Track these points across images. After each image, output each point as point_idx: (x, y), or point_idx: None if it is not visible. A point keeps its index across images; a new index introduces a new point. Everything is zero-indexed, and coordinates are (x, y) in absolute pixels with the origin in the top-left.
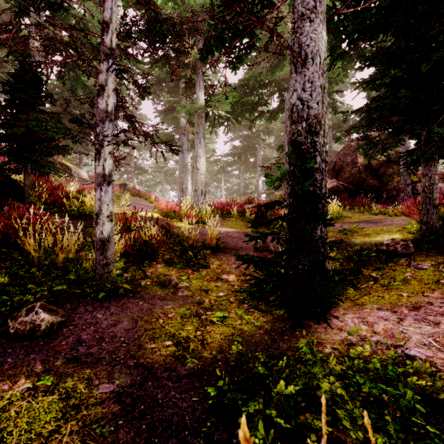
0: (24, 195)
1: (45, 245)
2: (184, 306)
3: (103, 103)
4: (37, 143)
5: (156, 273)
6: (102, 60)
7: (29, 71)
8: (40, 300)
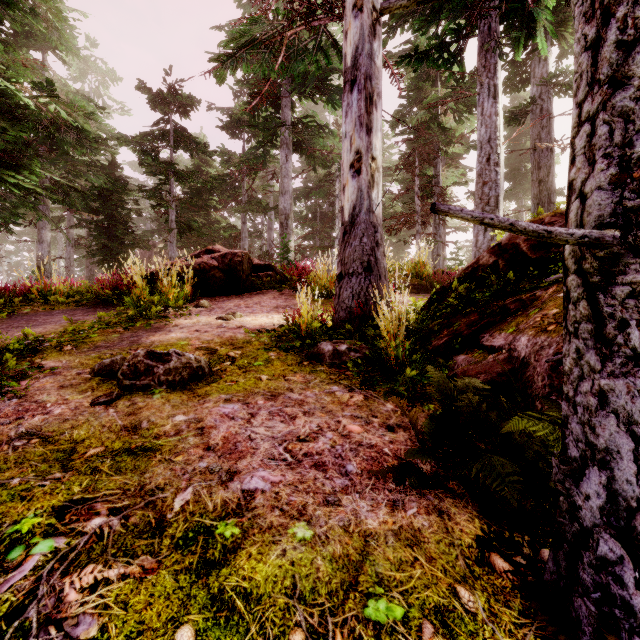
0: None
1: None
2: None
3: None
4: None
5: None
6: None
7: None
8: None
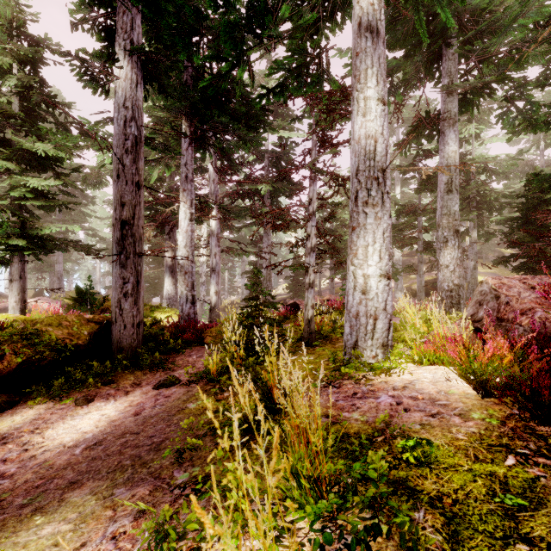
0: None
1: None
2: None
3: None
4: None
5: None
6: None
7: None
8: None
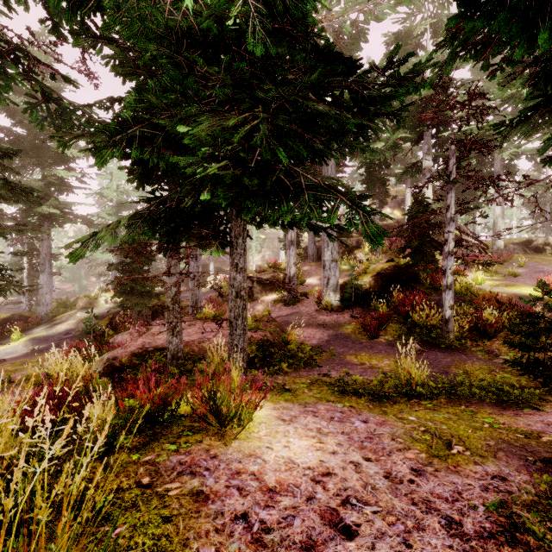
0: (417, 280)
1: (423, 316)
2: (488, 365)
3: (446, 248)
4: (424, 246)
5: (489, 345)
6: (446, 226)
7: (420, 201)
8: (417, 340)
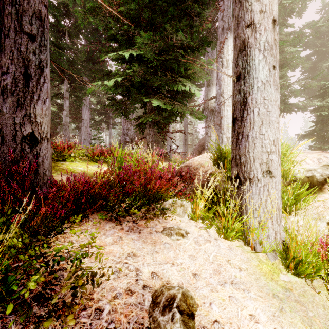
0: None
1: None
2: None
3: None
4: None
5: None
6: None
7: None
8: None
